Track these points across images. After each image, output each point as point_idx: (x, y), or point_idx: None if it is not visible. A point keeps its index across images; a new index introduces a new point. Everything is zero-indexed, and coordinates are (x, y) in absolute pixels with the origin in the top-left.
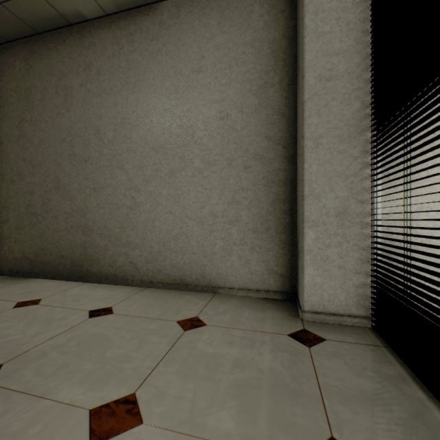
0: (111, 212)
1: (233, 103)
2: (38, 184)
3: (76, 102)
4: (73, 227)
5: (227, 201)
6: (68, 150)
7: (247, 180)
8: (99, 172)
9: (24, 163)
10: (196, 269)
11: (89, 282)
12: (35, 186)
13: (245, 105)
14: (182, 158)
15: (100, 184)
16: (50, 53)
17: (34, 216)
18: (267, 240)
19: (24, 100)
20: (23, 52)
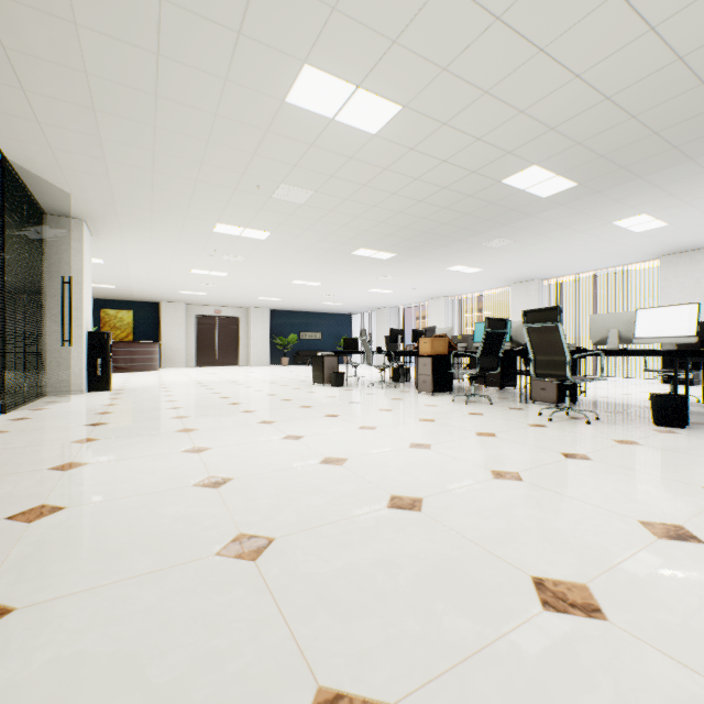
0: None
1: None
2: None
3: None
4: None
5: None
6: None
7: None
8: None
9: None
10: None
11: None
12: None
13: None
14: None
15: None
16: None
17: None
18: None
19: None
20: None
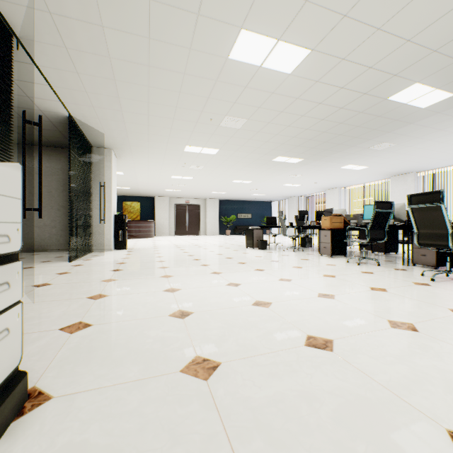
0: None
1: (54, 188)
2: None
3: None
4: None
5: (51, 220)
6: None
7: (59, 214)
8: None
9: None
10: (38, 244)
11: None
12: None
13: (59, 189)
14: (31, 204)
15: None
16: None
17: None
18: (67, 233)
19: None
20: None
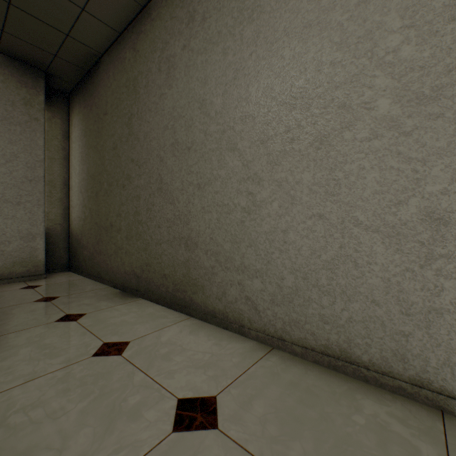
0: (219, 218)
1: None
2: (143, 187)
3: (178, 73)
4: (175, 239)
5: None
6: (170, 138)
7: None
8: (204, 160)
9: (132, 164)
10: (380, 338)
11: (192, 317)
12: (141, 190)
13: None
14: (345, 105)
15: (205, 178)
16: (153, 25)
17: (140, 224)
18: None
19: (132, 93)
20: (131, 39)
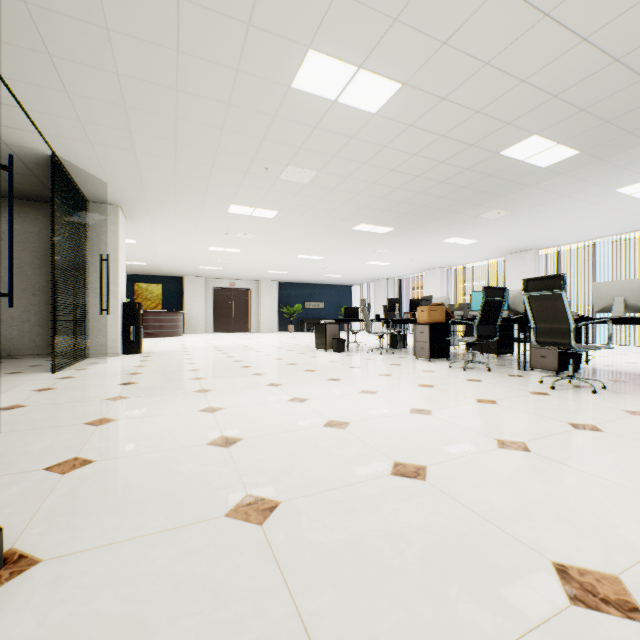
0: None
1: (26, 261)
2: None
3: None
4: None
5: (22, 310)
6: None
7: (35, 301)
8: None
9: None
10: None
11: None
12: None
13: (34, 264)
14: None
15: None
16: None
17: None
18: (48, 330)
19: None
20: None
